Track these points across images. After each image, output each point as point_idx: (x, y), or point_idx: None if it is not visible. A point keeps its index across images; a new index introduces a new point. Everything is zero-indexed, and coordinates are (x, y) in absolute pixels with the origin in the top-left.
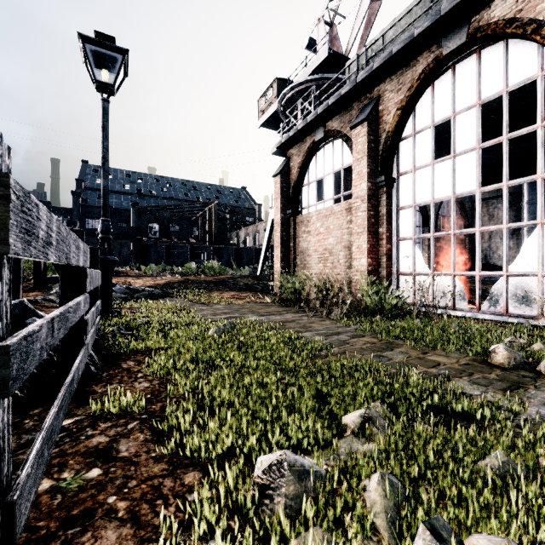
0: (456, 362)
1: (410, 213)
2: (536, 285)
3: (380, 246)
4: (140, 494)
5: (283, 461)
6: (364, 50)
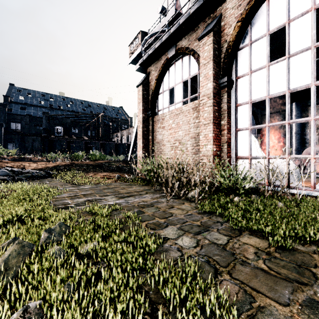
0: None
1: (246, 108)
2: None
3: (222, 135)
4: None
5: None
6: None
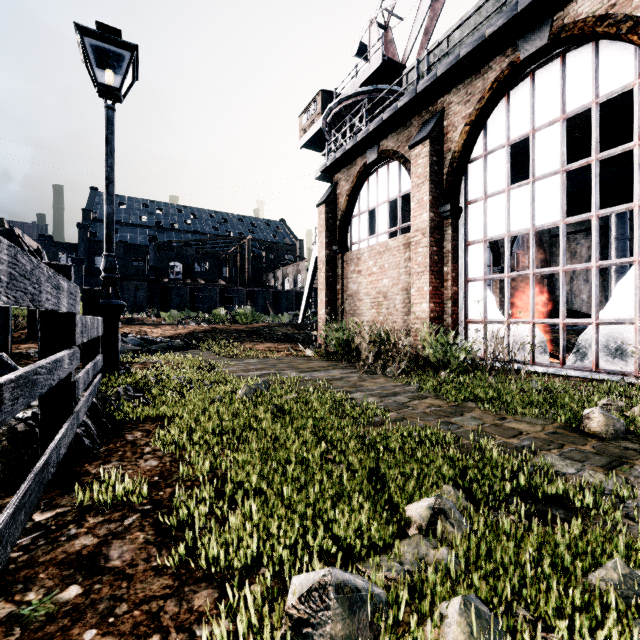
0: (542, 430)
1: (480, 249)
2: (631, 335)
3: (444, 288)
4: (131, 625)
5: (327, 586)
6: (425, 55)
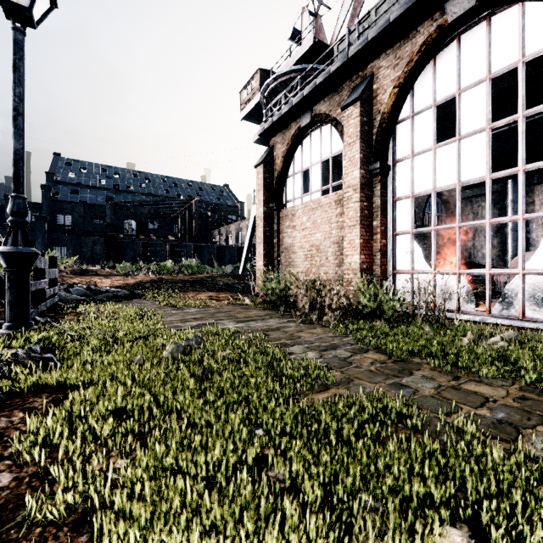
0: (507, 394)
1: (407, 204)
2: None
3: (374, 241)
4: None
5: None
6: (356, 23)
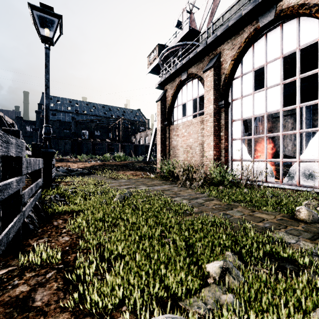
0: (274, 218)
1: (239, 123)
2: (317, 167)
3: (221, 143)
4: None
5: None
6: (211, 25)
